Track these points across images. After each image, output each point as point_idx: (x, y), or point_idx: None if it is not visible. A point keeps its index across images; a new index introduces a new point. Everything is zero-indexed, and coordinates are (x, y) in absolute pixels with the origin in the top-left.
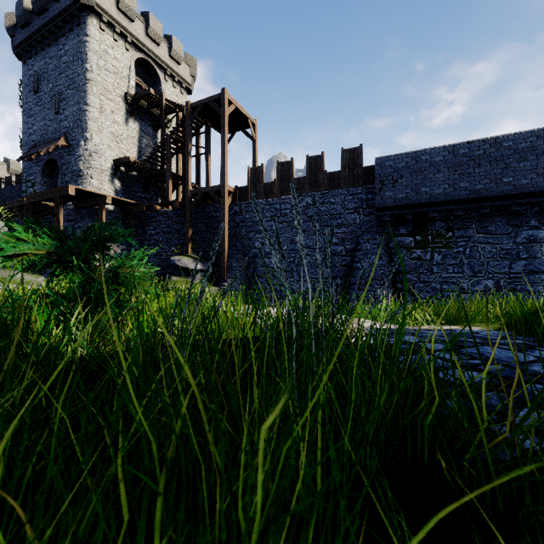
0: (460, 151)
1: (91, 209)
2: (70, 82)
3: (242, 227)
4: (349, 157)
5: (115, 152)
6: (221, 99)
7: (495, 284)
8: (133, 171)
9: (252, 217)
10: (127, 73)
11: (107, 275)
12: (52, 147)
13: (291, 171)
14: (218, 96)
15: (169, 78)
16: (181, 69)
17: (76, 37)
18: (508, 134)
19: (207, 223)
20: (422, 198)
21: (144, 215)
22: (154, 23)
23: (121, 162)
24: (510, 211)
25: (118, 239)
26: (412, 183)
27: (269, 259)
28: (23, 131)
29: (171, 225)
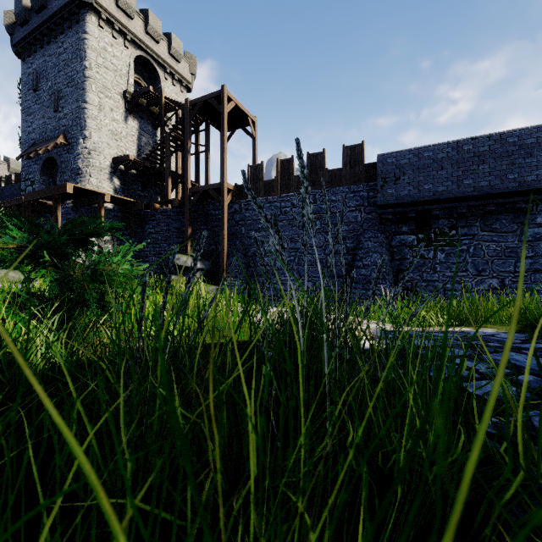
0: (464, 147)
1: (90, 207)
2: (69, 79)
3: (242, 225)
4: (350, 154)
5: (114, 150)
6: (220, 96)
7: (500, 283)
8: (132, 169)
9: (252, 215)
10: (126, 71)
11: (85, 273)
12: (51, 145)
13: (291, 168)
14: (217, 93)
15: (169, 76)
16: (181, 67)
17: (74, 35)
18: (514, 130)
19: (207, 222)
20: (424, 195)
21: (143, 213)
22: (153, 20)
23: (120, 160)
24: (515, 208)
25: (103, 233)
26: (415, 180)
27: (269, 258)
28: (22, 129)
29: (170, 224)
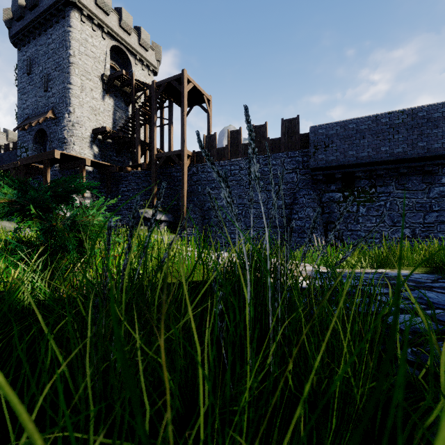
0: (381, 120)
1: (73, 170)
2: (57, 65)
3: (199, 185)
4: (288, 126)
5: (93, 123)
6: (181, 78)
7: (412, 232)
8: (108, 138)
9: (207, 176)
10: (103, 58)
11: (66, 223)
12: (41, 119)
13: (239, 138)
14: (178, 76)
15: (138, 62)
16: (148, 54)
17: (61, 28)
18: (423, 106)
19: (170, 182)
20: (349, 160)
21: (117, 175)
22: (126, 16)
23: (98, 131)
24: (424, 170)
25: (82, 190)
26: (341, 147)
27: (221, 212)
28: (18, 106)
29: (140, 183)
